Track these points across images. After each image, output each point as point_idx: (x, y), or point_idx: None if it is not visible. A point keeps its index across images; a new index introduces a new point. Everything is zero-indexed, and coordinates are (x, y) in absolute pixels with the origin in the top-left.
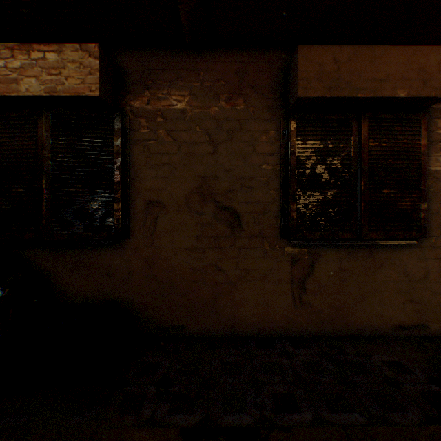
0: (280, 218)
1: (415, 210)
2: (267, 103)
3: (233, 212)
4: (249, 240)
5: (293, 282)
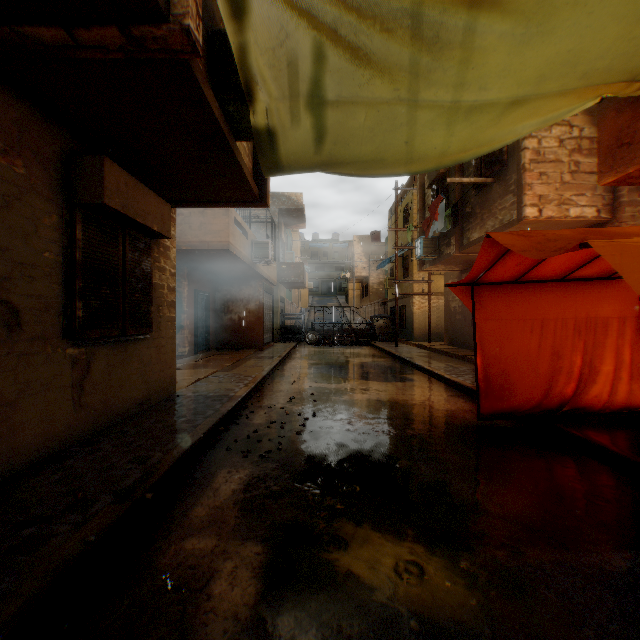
0: (64, 317)
1: (150, 312)
2: (51, 179)
3: (13, 308)
4: (32, 344)
5: (76, 385)
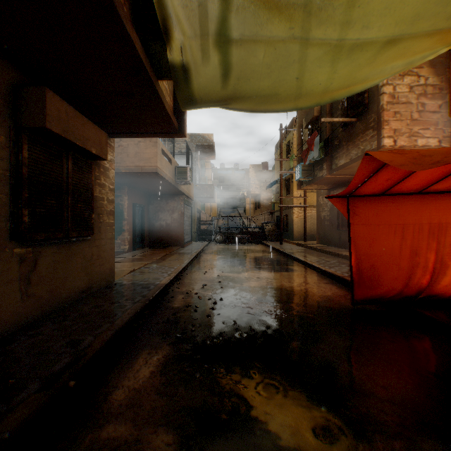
0: (11, 222)
1: (91, 218)
2: None
3: None
4: None
5: (23, 279)
